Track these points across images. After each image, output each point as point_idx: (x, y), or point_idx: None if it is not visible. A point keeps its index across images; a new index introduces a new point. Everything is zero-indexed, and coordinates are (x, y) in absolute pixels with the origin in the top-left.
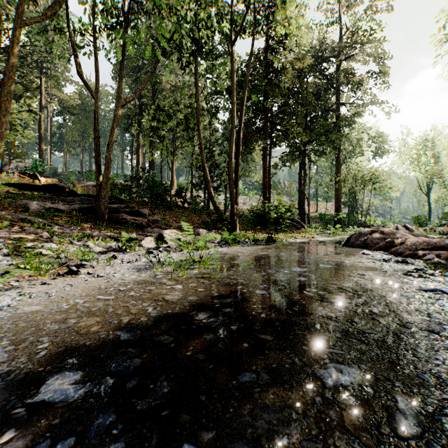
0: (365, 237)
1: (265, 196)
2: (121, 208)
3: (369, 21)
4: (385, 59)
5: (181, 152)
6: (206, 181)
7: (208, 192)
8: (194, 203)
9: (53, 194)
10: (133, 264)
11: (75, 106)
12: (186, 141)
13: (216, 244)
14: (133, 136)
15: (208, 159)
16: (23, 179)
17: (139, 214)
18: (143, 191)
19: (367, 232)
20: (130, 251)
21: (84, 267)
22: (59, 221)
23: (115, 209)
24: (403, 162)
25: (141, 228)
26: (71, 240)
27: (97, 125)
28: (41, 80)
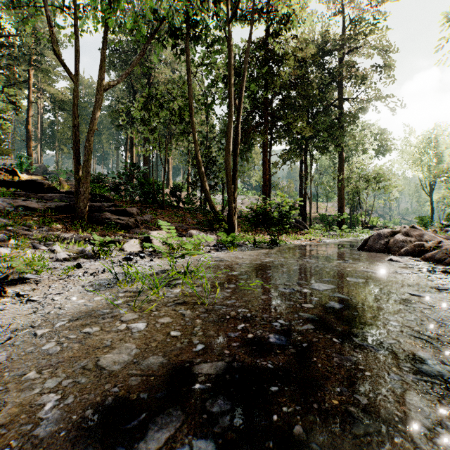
0: (386, 240)
1: (265, 194)
2: (107, 206)
3: (373, 12)
4: (390, 52)
5: (175, 147)
6: (200, 177)
7: (203, 189)
8: (189, 202)
9: (30, 191)
10: (96, 278)
11: (67, 102)
12: (180, 135)
13: (212, 247)
14: (127, 134)
15: (205, 157)
16: (1, 175)
17: (126, 213)
18: (133, 188)
19: (387, 233)
20: (104, 257)
21: (24, 282)
22: (28, 221)
23: (98, 208)
24: (406, 161)
25: (127, 229)
26: (33, 243)
27: (76, 112)
28: (29, 73)
